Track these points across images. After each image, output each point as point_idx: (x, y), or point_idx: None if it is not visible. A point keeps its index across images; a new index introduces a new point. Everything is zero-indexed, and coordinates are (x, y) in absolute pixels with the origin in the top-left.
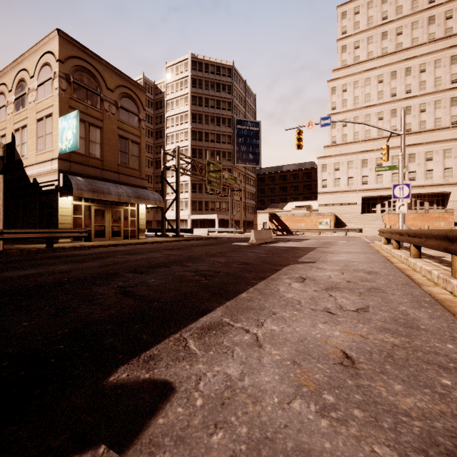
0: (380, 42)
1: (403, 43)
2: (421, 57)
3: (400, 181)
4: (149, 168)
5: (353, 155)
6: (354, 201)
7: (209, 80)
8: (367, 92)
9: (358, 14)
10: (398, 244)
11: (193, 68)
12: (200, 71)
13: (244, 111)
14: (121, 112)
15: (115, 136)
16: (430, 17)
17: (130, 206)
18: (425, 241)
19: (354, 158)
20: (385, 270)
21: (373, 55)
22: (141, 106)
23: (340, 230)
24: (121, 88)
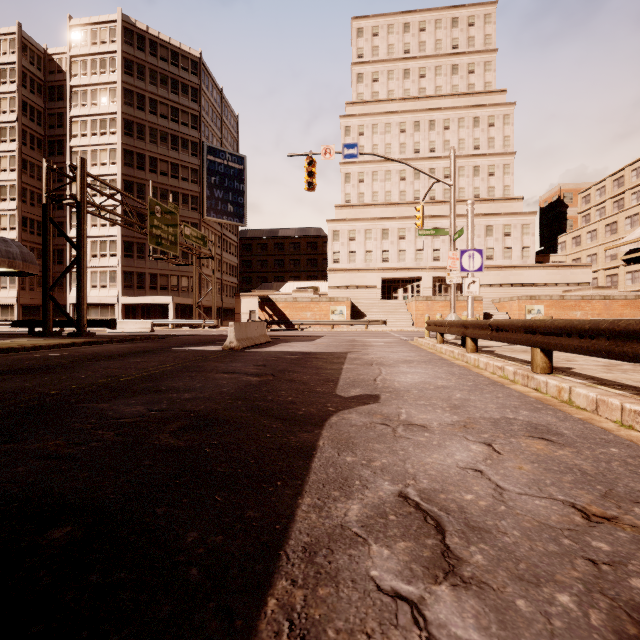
0: (402, 81)
1: (426, 89)
2: (445, 111)
3: (469, 244)
4: (34, 207)
5: (372, 221)
6: (373, 284)
7: (158, 70)
8: (388, 141)
9: (377, 37)
10: (475, 345)
11: (126, 41)
12: (140, 49)
13: (220, 136)
14: None
15: None
16: (454, 65)
17: None
18: (623, 346)
19: (373, 225)
20: (548, 415)
21: (394, 95)
22: None
23: (359, 322)
24: None
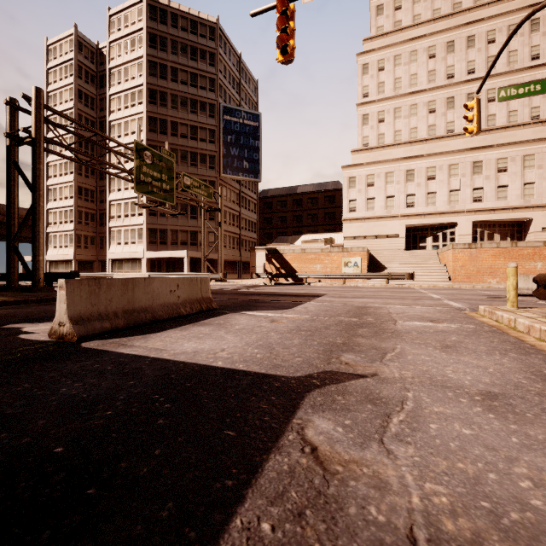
0: (431, 1)
1: (462, 3)
2: (489, 20)
3: None
4: (88, 179)
5: (394, 163)
6: (395, 232)
7: (179, 40)
8: (413, 71)
9: None
10: None
11: (150, 17)
12: (163, 23)
13: (238, 98)
14: None
15: None
16: None
17: None
18: None
19: (395, 167)
20: None
21: (420, 19)
22: None
23: (377, 275)
24: None
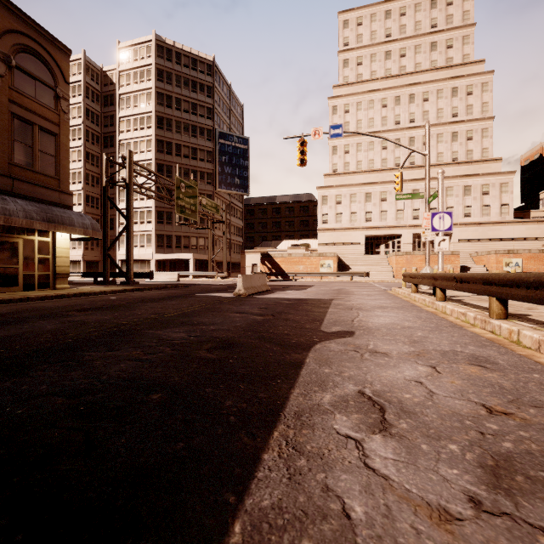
0: (384, 62)
1: (406, 67)
2: (424, 84)
3: (440, 207)
4: (94, 187)
5: (357, 187)
6: (357, 241)
7: (182, 75)
8: (370, 116)
9: (361, 26)
10: (443, 294)
11: (158, 55)
12: (169, 60)
13: (229, 122)
14: (18, 76)
15: (4, 113)
16: (433, 43)
17: (38, 234)
18: None
19: (357, 190)
20: (491, 350)
21: (376, 75)
22: (61, 75)
23: (345, 274)
24: (17, 35)
